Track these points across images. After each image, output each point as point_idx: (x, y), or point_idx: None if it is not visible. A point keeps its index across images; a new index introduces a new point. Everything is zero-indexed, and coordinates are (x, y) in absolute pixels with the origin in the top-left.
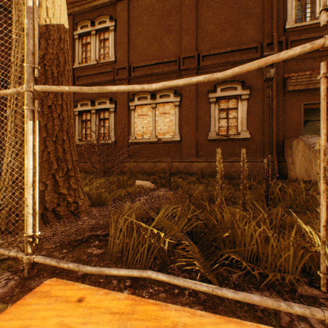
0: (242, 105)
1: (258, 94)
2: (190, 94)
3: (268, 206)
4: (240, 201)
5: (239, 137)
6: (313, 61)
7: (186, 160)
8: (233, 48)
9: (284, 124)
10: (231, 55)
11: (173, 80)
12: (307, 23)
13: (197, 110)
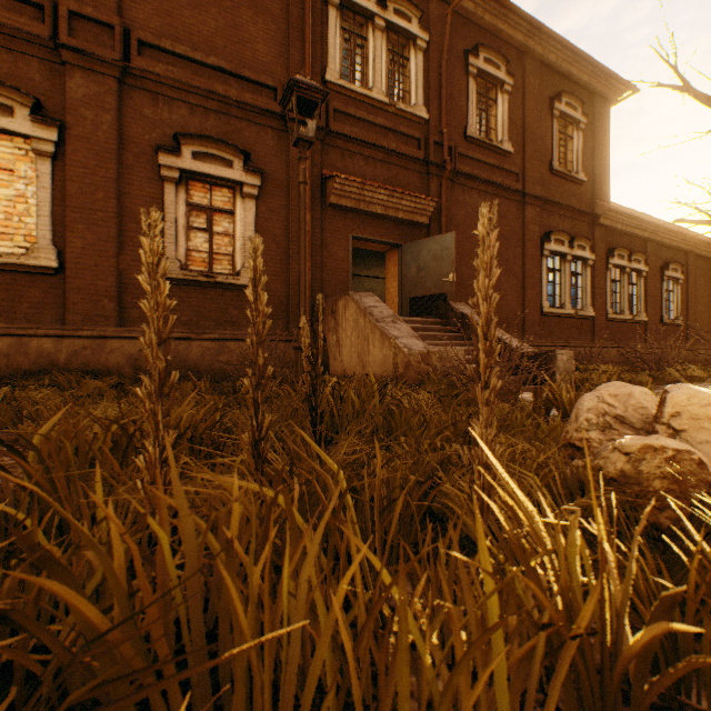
0: (246, 208)
1: (278, 192)
2: (100, 133)
3: (317, 439)
4: (244, 437)
5: (238, 281)
6: (366, 163)
7: (84, 331)
8: (226, 64)
9: (324, 268)
10: (221, 80)
11: (30, 65)
12: (358, 89)
13: (121, 188)
